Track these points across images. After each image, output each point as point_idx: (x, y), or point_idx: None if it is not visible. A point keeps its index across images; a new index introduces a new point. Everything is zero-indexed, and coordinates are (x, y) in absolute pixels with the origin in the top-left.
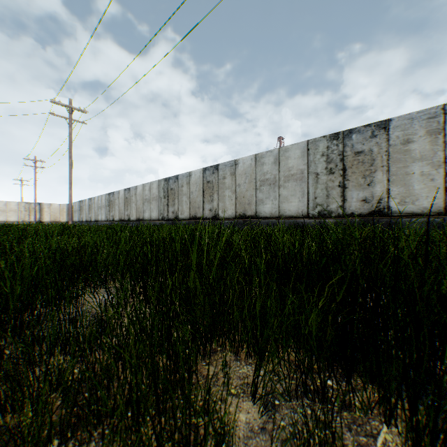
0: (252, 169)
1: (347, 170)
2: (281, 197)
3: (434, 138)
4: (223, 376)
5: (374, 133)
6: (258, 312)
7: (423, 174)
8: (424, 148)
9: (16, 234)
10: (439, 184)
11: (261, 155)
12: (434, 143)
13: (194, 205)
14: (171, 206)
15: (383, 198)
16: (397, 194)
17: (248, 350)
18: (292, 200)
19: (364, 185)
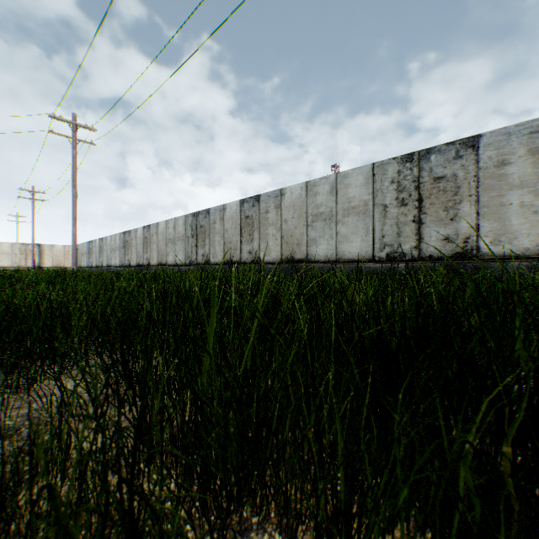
0: (302, 200)
1: (424, 201)
2: (338, 235)
3: (537, 159)
4: None
5: (459, 153)
6: (339, 453)
7: (524, 206)
8: (525, 171)
9: None
10: None
11: (314, 183)
12: (538, 165)
13: (229, 246)
14: (201, 247)
15: (470, 236)
16: (489, 231)
17: (317, 537)
18: (353, 239)
19: (446, 220)
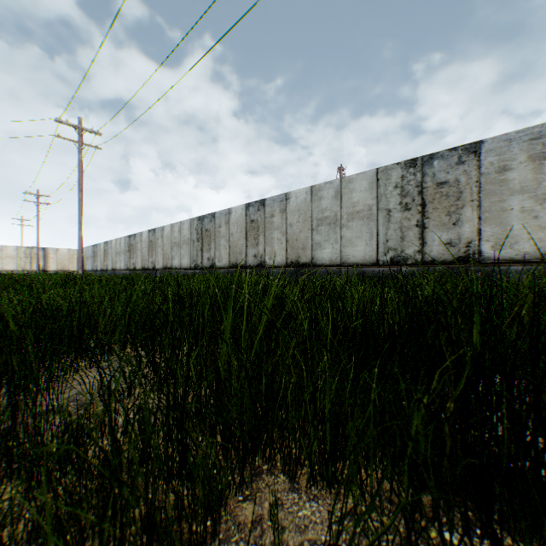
0: (307, 205)
1: (427, 206)
2: (343, 239)
3: (538, 165)
4: (271, 528)
5: (462, 159)
6: (328, 412)
7: (524, 211)
8: (526, 177)
9: (5, 286)
10: (545, 223)
11: (318, 187)
12: (538, 171)
13: (235, 250)
14: (206, 251)
15: (472, 240)
16: (491, 236)
17: (311, 474)
18: (357, 243)
19: (448, 224)
